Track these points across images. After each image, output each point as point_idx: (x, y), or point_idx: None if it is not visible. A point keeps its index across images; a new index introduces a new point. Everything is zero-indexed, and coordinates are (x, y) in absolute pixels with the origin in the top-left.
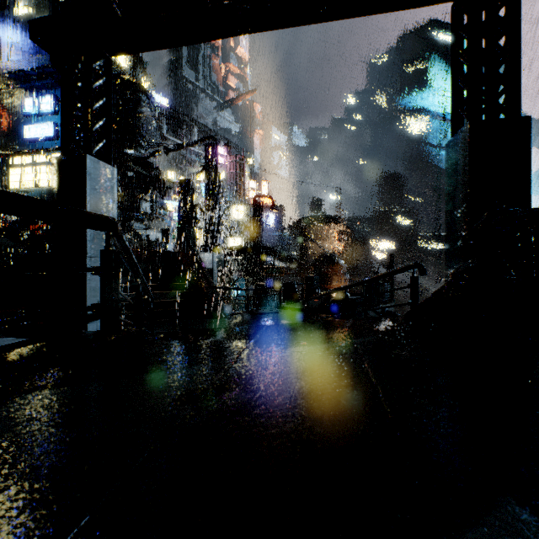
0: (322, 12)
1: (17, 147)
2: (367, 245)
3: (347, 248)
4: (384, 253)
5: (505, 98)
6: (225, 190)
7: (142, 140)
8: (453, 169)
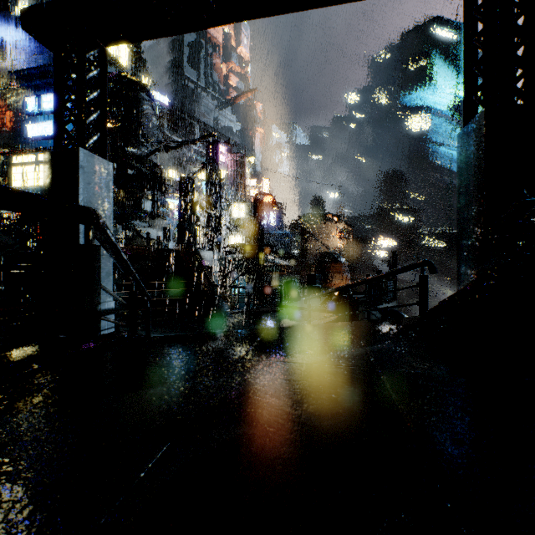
0: None
1: (19, 146)
2: (368, 243)
3: (348, 245)
4: (385, 251)
5: (524, 82)
6: (226, 188)
7: (143, 138)
8: (466, 160)
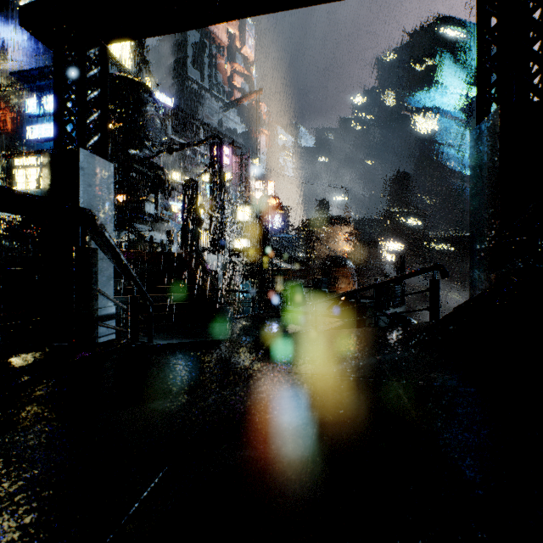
0: None
1: (21, 148)
2: (375, 246)
3: (355, 249)
4: (393, 254)
5: (541, 78)
6: (230, 191)
7: (146, 140)
8: (480, 160)
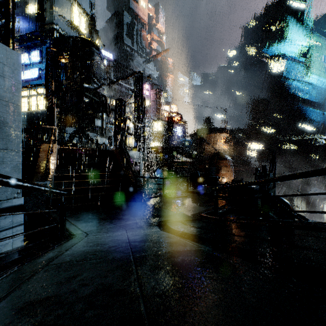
0: None
1: None
2: (244, 146)
3: (230, 148)
4: (255, 151)
5: None
6: (149, 112)
7: (95, 77)
8: None
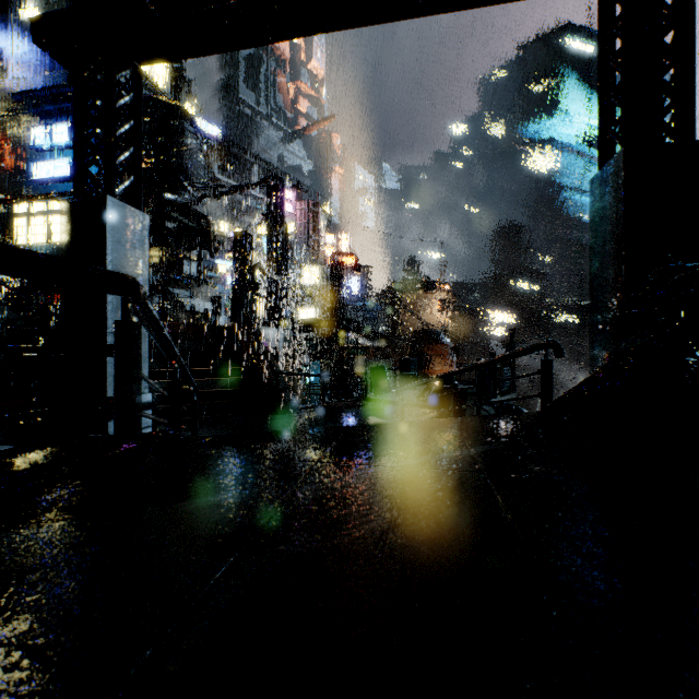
0: (423, 2)
1: (24, 191)
2: (479, 318)
3: (453, 321)
4: (501, 328)
5: (674, 115)
6: (294, 247)
7: (186, 181)
8: (601, 213)
